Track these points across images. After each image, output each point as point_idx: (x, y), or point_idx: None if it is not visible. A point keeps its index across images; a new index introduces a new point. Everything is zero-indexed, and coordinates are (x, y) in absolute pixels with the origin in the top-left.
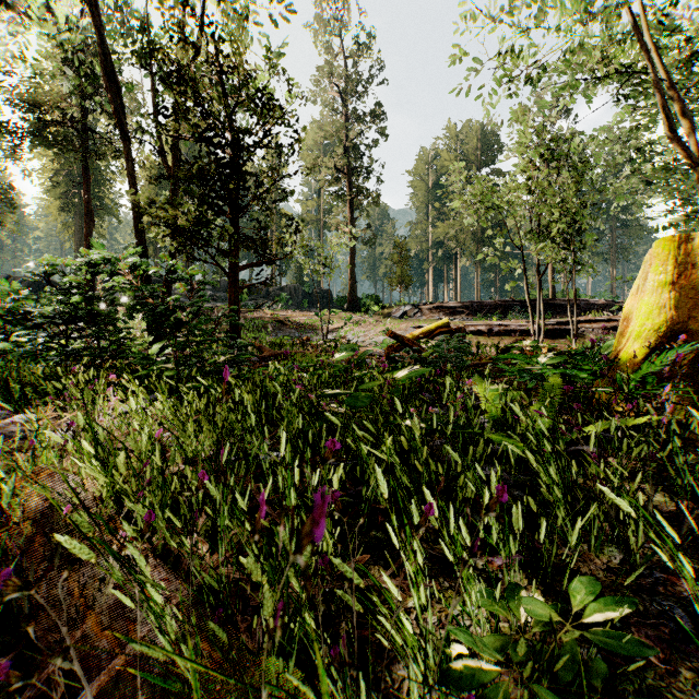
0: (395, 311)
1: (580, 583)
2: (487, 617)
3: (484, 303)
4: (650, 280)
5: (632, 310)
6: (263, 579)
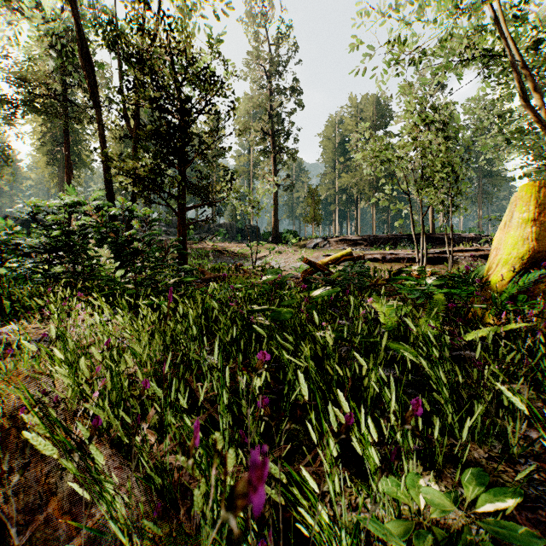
0: (309, 243)
1: (471, 475)
2: (391, 503)
3: (379, 236)
4: (515, 217)
5: (501, 242)
6: (199, 473)
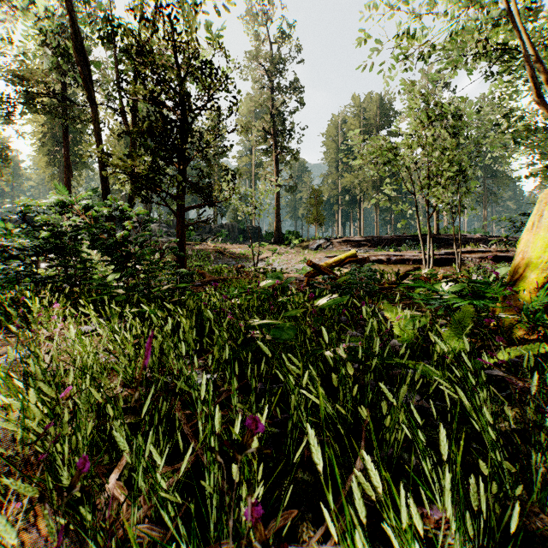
0: (312, 244)
1: None
2: None
3: (383, 237)
4: (545, 216)
5: (528, 244)
6: None
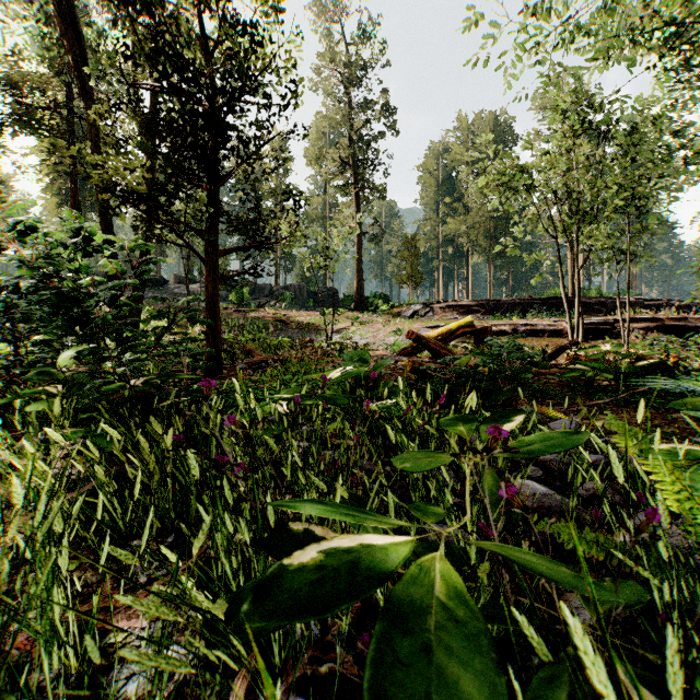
0: (405, 310)
1: None
2: None
3: (501, 301)
4: None
5: None
6: None
